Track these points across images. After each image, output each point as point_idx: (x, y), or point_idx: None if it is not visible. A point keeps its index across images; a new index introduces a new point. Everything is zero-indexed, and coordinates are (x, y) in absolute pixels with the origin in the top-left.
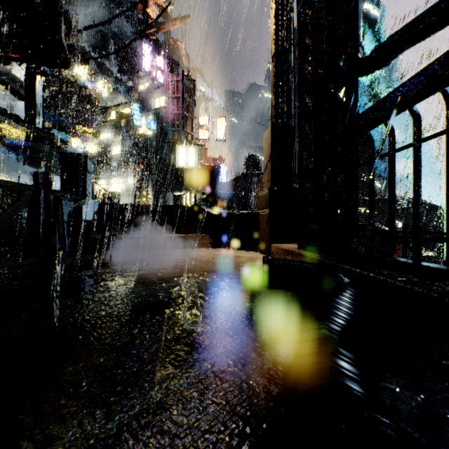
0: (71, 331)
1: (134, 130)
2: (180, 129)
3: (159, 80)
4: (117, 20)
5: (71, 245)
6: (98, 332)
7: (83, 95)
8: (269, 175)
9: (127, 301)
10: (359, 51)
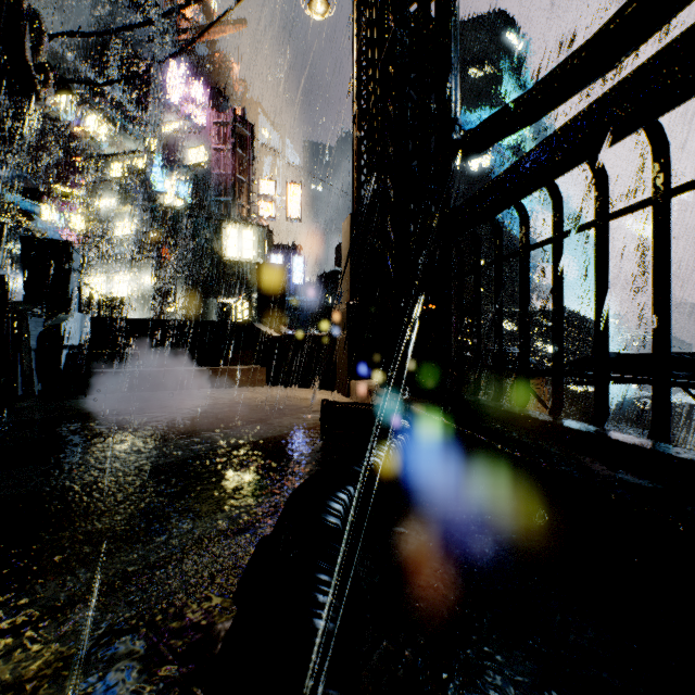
0: (47, 501)
1: (152, 197)
2: (229, 199)
3: (195, 120)
4: (124, 14)
5: (43, 386)
6: (85, 501)
7: (63, 133)
8: (348, 283)
9: (128, 463)
10: (454, 130)
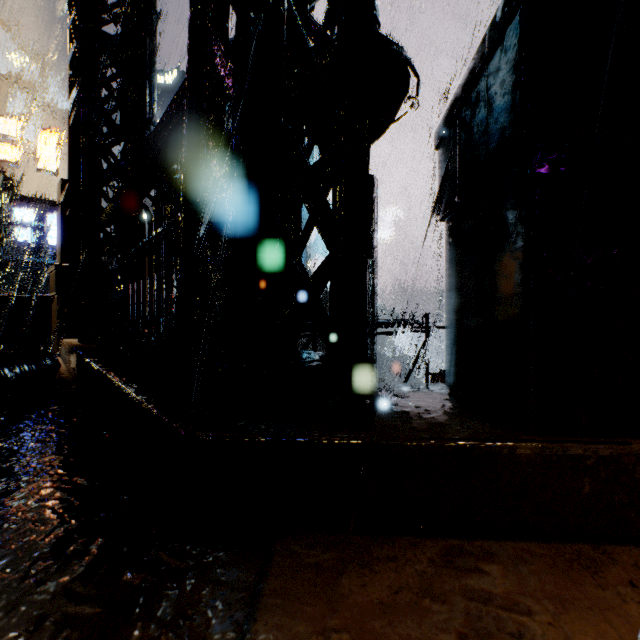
0: None
1: None
2: None
3: None
4: None
5: None
6: None
7: None
8: (60, 245)
9: None
10: (149, 129)
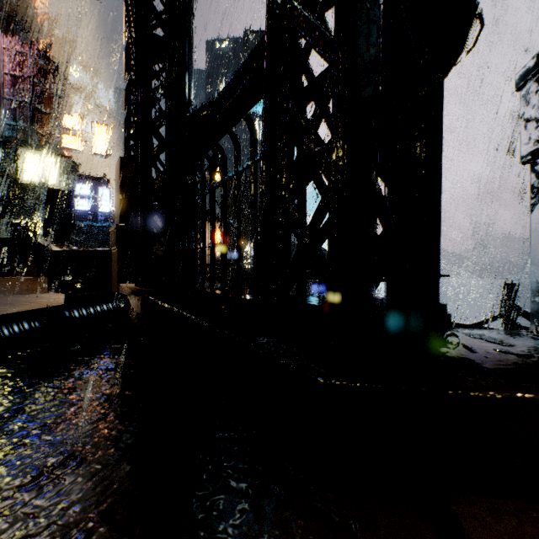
0: None
1: None
2: (27, 126)
3: None
4: None
5: None
6: None
7: None
8: (119, 210)
9: None
10: (188, 111)
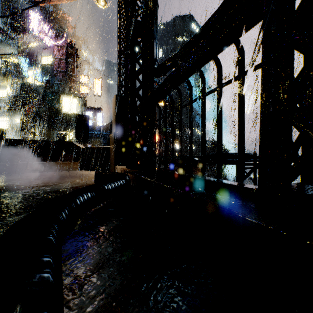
0: None
1: (21, 79)
2: (64, 83)
3: (45, 42)
4: None
5: None
6: None
7: None
8: (115, 124)
9: None
10: (155, 64)
